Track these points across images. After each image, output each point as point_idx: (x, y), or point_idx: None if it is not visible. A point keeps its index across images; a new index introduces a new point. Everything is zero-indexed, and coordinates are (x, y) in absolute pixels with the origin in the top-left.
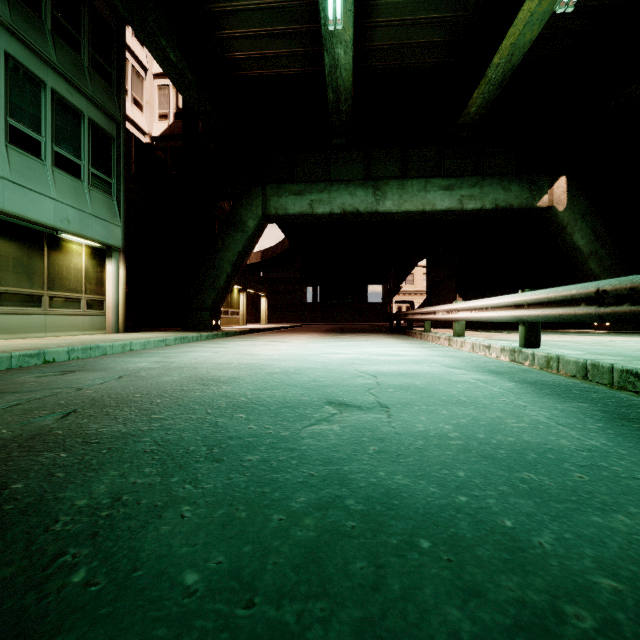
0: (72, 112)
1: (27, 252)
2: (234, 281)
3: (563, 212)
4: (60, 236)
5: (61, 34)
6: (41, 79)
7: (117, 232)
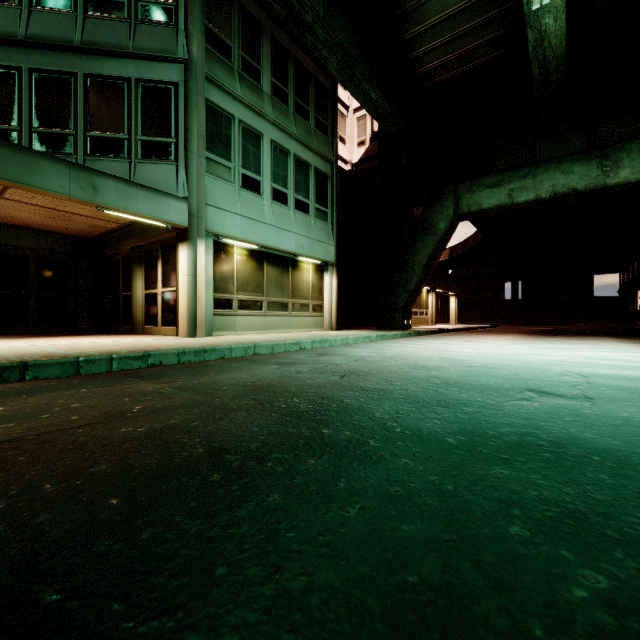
0: (304, 166)
1: (281, 273)
2: (424, 283)
3: None
4: (297, 259)
5: (298, 111)
6: (288, 149)
7: (331, 250)
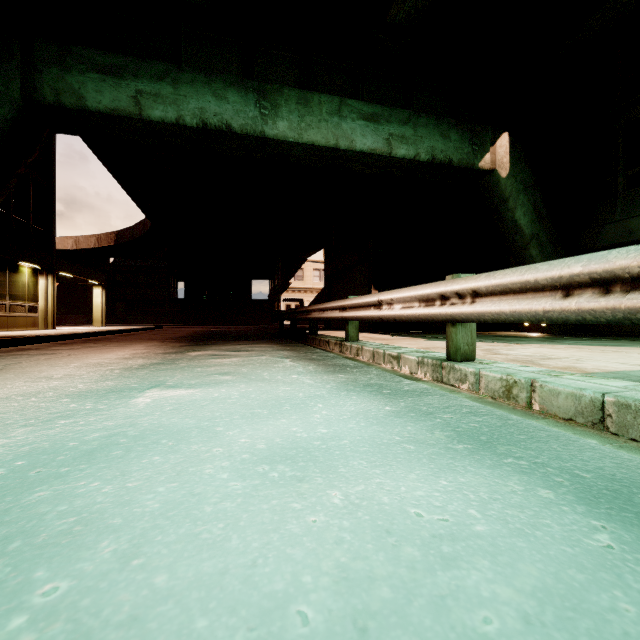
0: None
1: None
2: None
3: (506, 179)
4: None
5: None
6: None
7: None
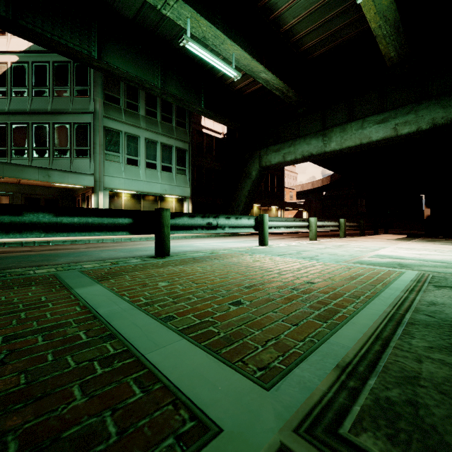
0: (168, 147)
1: (152, 204)
2: (251, 206)
3: None
4: (164, 196)
5: (164, 120)
6: (157, 141)
7: (187, 190)
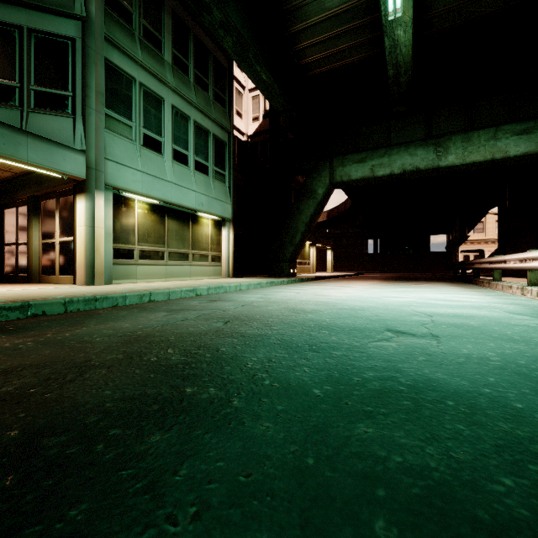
0: (204, 132)
1: (181, 226)
2: (307, 238)
3: None
4: (198, 214)
5: (198, 83)
6: (188, 116)
7: (228, 208)
